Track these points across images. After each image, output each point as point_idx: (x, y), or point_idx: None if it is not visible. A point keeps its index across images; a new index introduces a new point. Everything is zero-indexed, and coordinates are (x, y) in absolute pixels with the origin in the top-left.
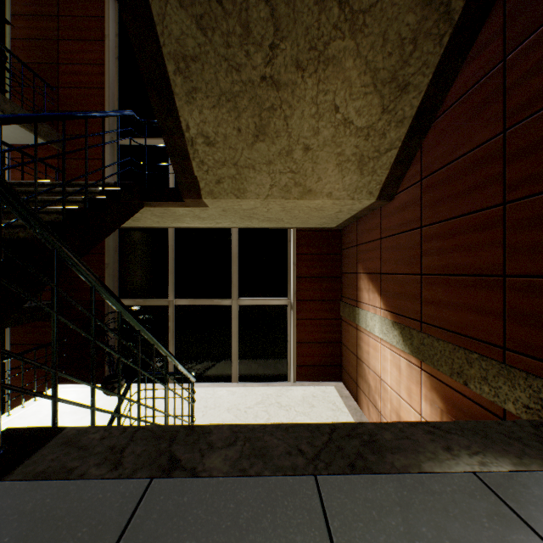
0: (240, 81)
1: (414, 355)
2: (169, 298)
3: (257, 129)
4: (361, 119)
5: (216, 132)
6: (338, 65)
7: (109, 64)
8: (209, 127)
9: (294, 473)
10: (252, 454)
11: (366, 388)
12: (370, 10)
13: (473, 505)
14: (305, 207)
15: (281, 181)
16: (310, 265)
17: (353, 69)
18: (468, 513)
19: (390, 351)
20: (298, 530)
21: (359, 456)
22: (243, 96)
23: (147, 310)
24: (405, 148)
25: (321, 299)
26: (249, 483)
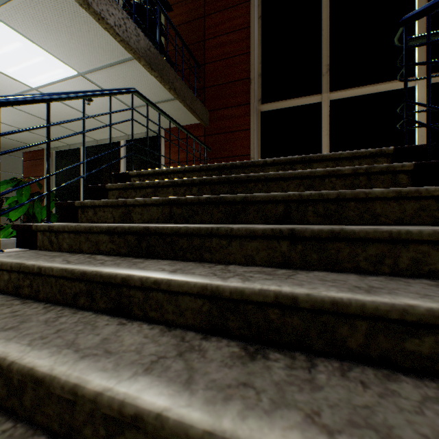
0: None
1: None
2: None
3: None
4: None
5: None
6: None
7: (254, 25)
8: None
9: None
10: None
11: None
12: None
13: None
14: None
15: None
16: None
17: None
18: None
19: None
20: None
21: None
22: None
23: None
24: None
25: None
26: None
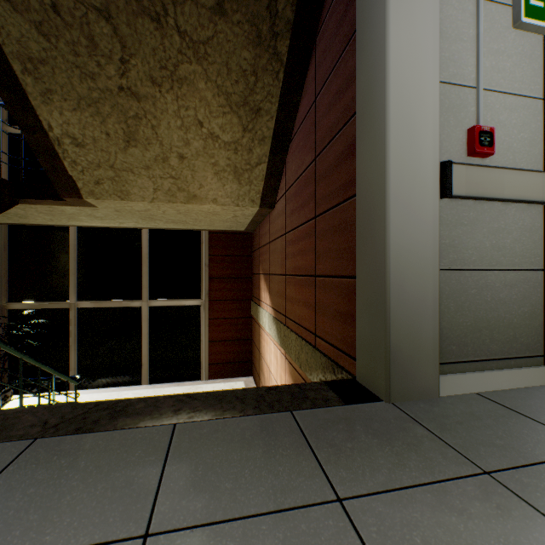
0: (98, 89)
1: (282, 346)
2: (70, 300)
3: (127, 135)
4: (226, 134)
5: (84, 134)
6: (193, 86)
7: None
8: (74, 129)
9: (18, 439)
10: None
11: (263, 380)
12: (209, 42)
13: (144, 444)
14: (198, 211)
15: (164, 186)
16: (222, 267)
17: (207, 91)
18: (133, 449)
19: (273, 344)
20: None
21: (95, 421)
22: (104, 102)
23: (44, 314)
24: (273, 164)
25: (233, 299)
26: None
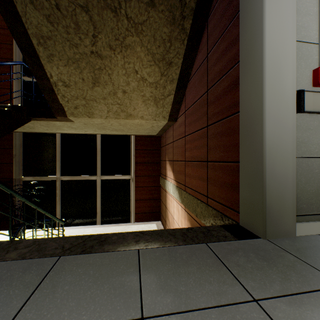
0: (79, 53)
1: (182, 203)
2: (57, 176)
3: (94, 79)
4: (151, 78)
5: (69, 80)
6: (133, 49)
7: None
8: (64, 76)
9: (50, 256)
10: (36, 250)
11: (168, 223)
12: (144, 23)
13: (124, 261)
14: (131, 123)
15: (113, 109)
16: (143, 156)
17: (141, 52)
18: (118, 264)
19: (176, 202)
20: (30, 277)
21: (91, 247)
22: (82, 61)
23: (42, 183)
24: (177, 95)
25: (149, 175)
26: (23, 262)
